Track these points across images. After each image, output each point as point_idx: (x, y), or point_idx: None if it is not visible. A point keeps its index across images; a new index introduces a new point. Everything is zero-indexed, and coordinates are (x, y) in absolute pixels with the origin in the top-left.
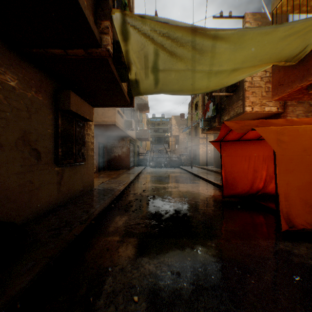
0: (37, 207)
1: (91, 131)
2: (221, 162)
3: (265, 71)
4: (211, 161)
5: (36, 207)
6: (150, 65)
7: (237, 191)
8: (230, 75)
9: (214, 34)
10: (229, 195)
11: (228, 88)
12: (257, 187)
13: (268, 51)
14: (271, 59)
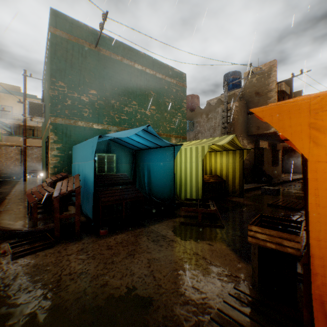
0: None
1: (280, 153)
2: None
3: None
4: None
5: None
6: None
7: None
8: None
9: None
10: None
11: None
12: None
13: None
14: None
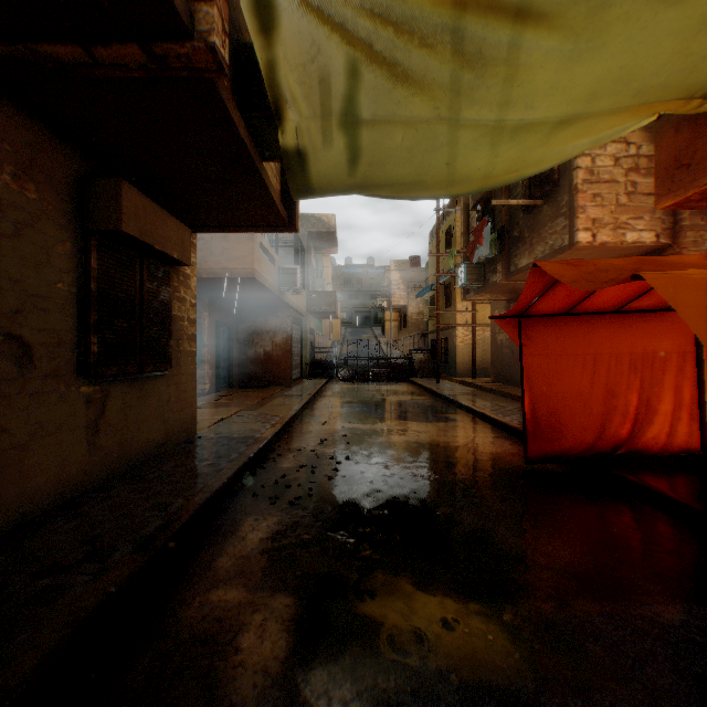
0: (22, 497)
1: (191, 293)
2: (522, 371)
3: (627, 144)
4: (484, 366)
5: (17, 499)
6: (336, 107)
7: (563, 445)
8: (552, 138)
9: (520, 4)
10: (542, 455)
11: (529, 190)
12: (615, 436)
13: (664, 64)
14: (668, 91)
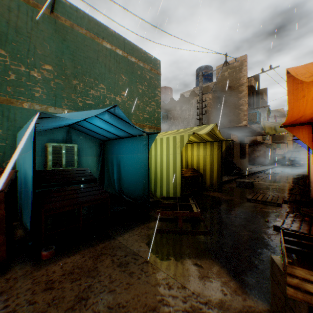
0: None
1: (247, 146)
2: None
3: None
4: None
5: None
6: (272, 128)
7: None
8: None
9: None
10: None
11: None
12: None
13: None
14: None
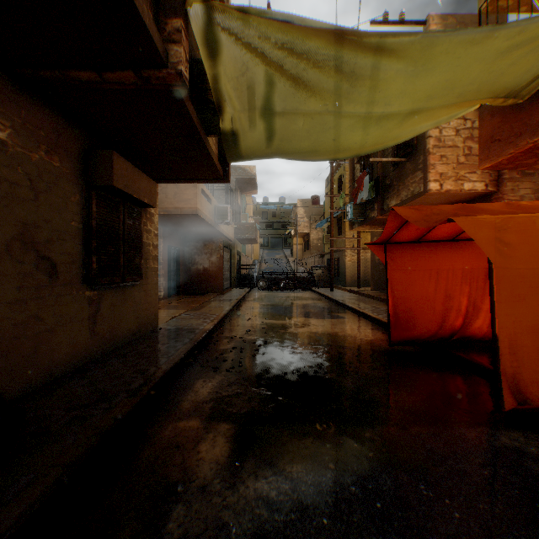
0: (51, 364)
1: (154, 226)
2: (387, 281)
3: (465, 119)
4: (367, 279)
5: (48, 365)
6: (258, 104)
7: (416, 333)
8: (405, 122)
9: (378, 44)
10: (401, 340)
11: (397, 151)
12: (452, 327)
13: (475, 78)
14: (480, 93)
